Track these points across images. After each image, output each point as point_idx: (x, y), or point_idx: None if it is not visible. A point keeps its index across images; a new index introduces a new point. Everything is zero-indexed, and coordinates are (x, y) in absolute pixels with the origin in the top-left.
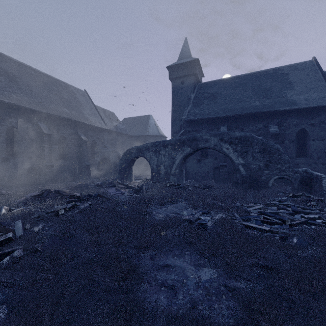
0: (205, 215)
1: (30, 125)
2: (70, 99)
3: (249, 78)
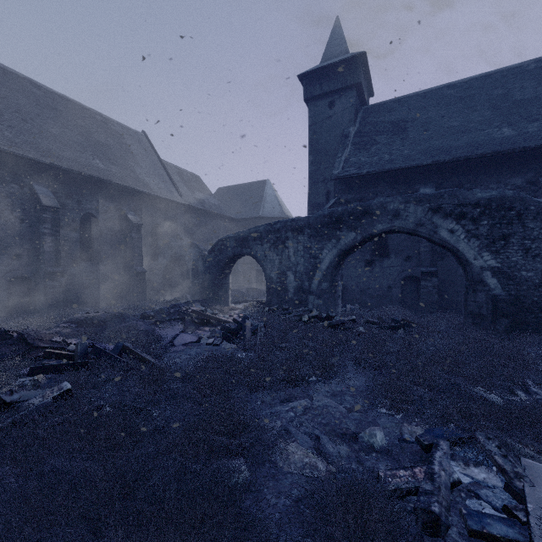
0: (458, 450)
1: (15, 188)
2: (109, 144)
3: (478, 84)
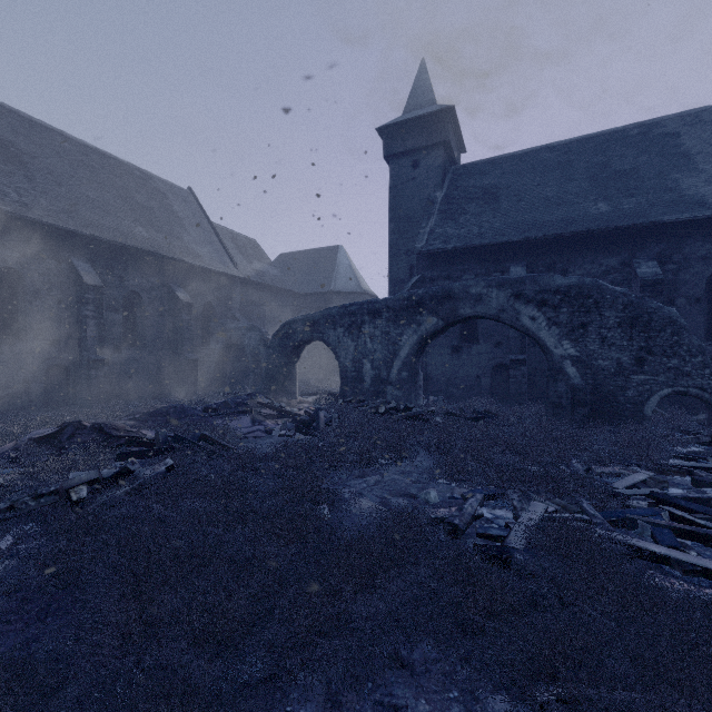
0: (492, 502)
1: (52, 264)
2: (152, 207)
3: (578, 148)
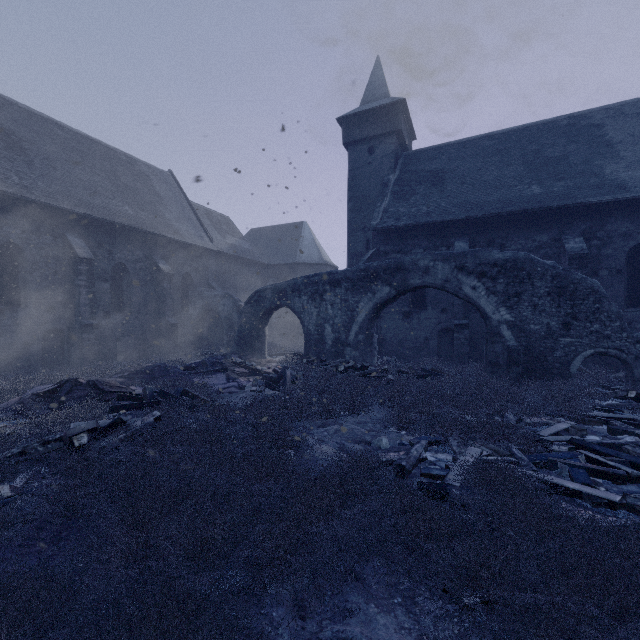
0: (435, 447)
1: (49, 239)
2: (137, 188)
3: (515, 137)
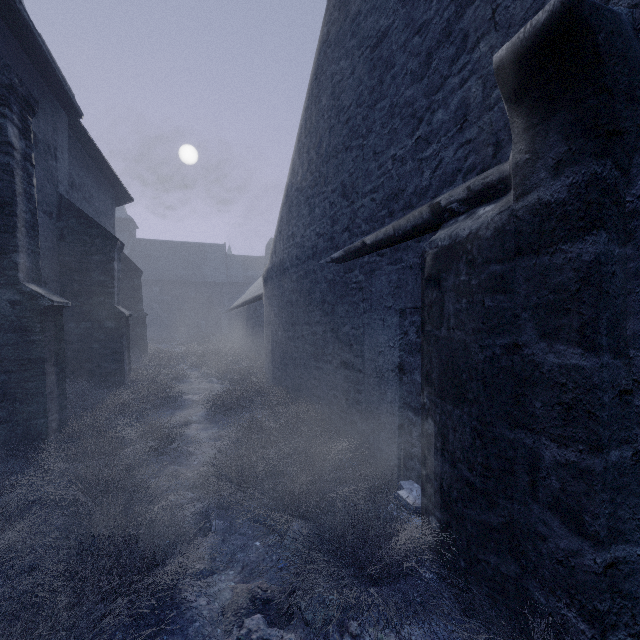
0: None
1: None
2: None
3: (181, 247)
